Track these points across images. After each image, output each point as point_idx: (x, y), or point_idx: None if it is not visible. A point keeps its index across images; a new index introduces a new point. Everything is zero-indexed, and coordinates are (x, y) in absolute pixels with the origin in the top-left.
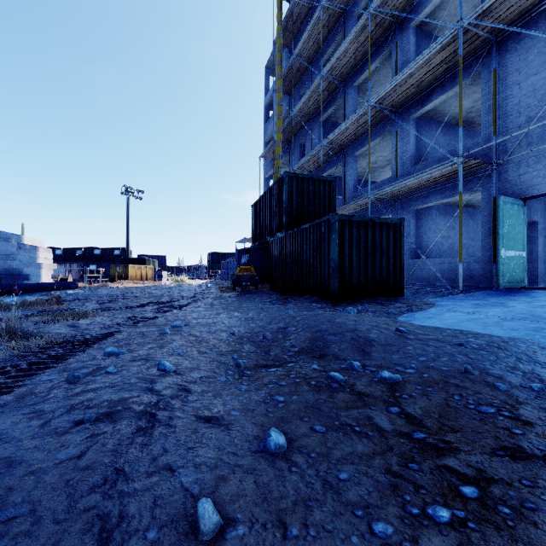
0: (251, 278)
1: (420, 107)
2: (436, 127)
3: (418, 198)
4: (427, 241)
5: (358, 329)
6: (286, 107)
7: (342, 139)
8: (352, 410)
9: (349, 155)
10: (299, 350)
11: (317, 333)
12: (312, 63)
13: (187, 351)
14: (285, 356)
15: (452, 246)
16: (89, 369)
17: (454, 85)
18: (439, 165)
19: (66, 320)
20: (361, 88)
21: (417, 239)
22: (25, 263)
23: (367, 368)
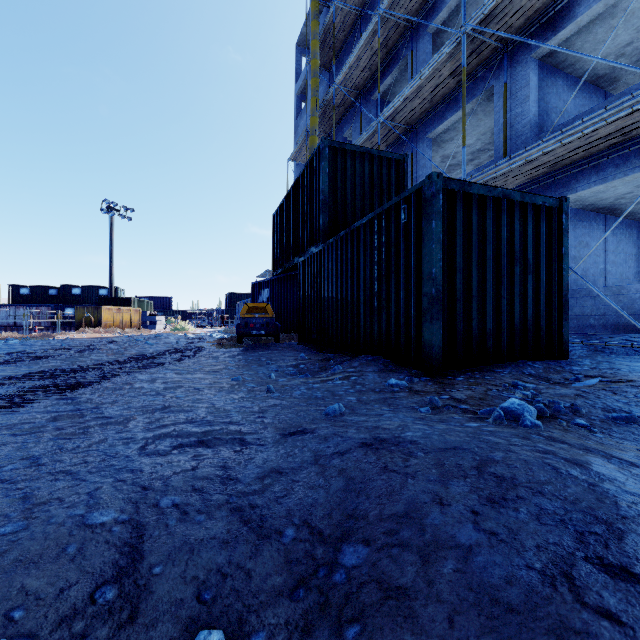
0: (266, 323)
1: (550, 35)
2: (563, 83)
3: (546, 188)
4: None
5: None
6: (324, 90)
7: (410, 111)
8: None
9: (419, 139)
10: None
11: None
12: (361, 18)
13: None
14: None
15: (585, 272)
16: None
17: None
18: (627, 98)
19: None
20: (435, 42)
21: None
22: None
23: None
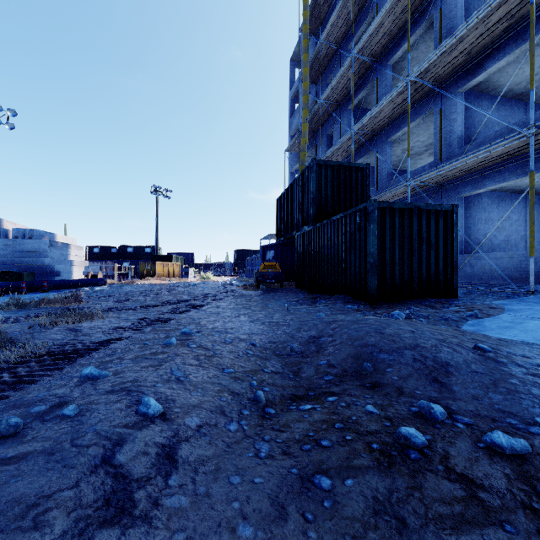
0: (276, 275)
1: (470, 79)
2: (488, 102)
3: (468, 183)
4: (477, 233)
5: (420, 345)
6: (312, 98)
7: (375, 124)
8: (469, 531)
9: (382, 141)
10: (340, 372)
11: (363, 349)
12: (340, 47)
13: (190, 374)
14: (321, 380)
15: (507, 238)
16: (45, 406)
17: (516, 47)
18: (501, 139)
19: (67, 323)
20: (395, 67)
21: (465, 231)
22: (56, 260)
23: (456, 416)
